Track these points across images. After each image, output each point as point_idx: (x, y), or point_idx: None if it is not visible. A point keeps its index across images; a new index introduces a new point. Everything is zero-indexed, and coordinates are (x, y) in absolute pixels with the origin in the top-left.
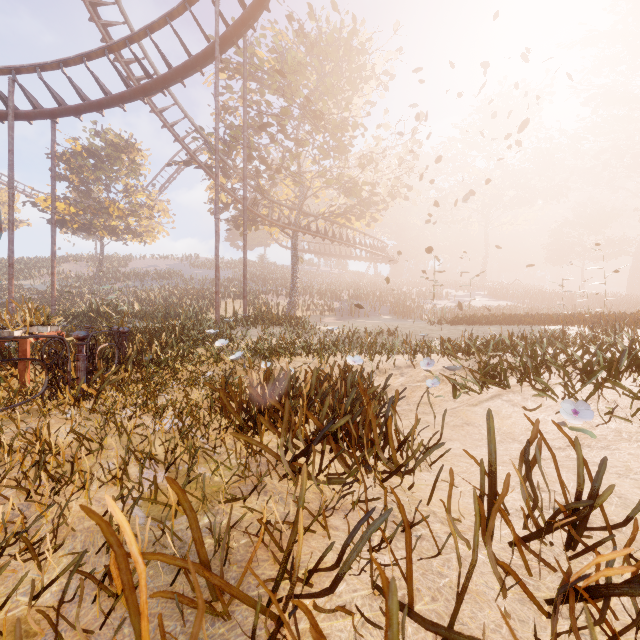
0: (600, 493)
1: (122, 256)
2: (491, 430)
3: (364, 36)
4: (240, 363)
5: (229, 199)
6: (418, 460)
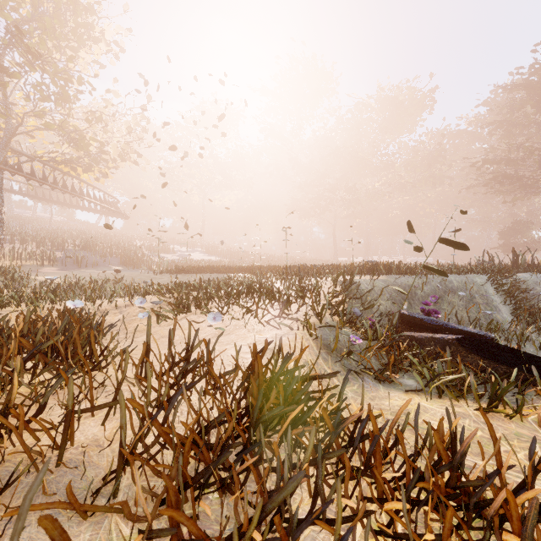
0: (213, 352)
1: None
2: (149, 324)
3: None
4: None
5: None
6: (115, 356)
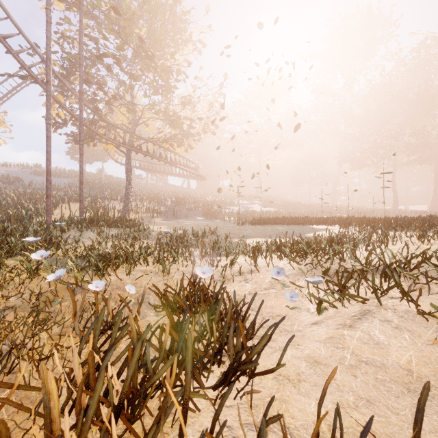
0: None
1: None
2: None
3: (184, 9)
4: (63, 281)
5: (67, 116)
6: None
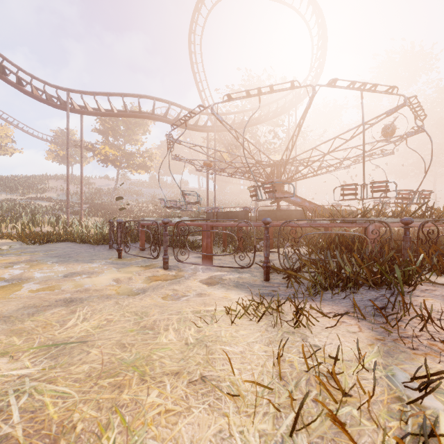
0: None
1: (84, 177)
2: None
3: None
4: None
5: (229, 158)
6: None
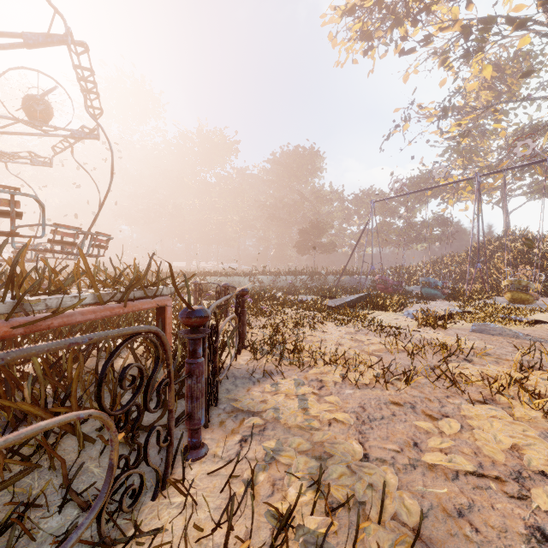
0: None
1: None
2: None
3: None
4: None
5: None
6: None
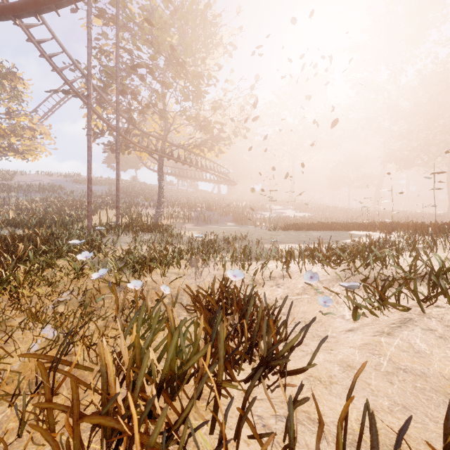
0: None
1: (7, 171)
2: None
3: (215, 13)
4: (105, 280)
5: (105, 126)
6: None
